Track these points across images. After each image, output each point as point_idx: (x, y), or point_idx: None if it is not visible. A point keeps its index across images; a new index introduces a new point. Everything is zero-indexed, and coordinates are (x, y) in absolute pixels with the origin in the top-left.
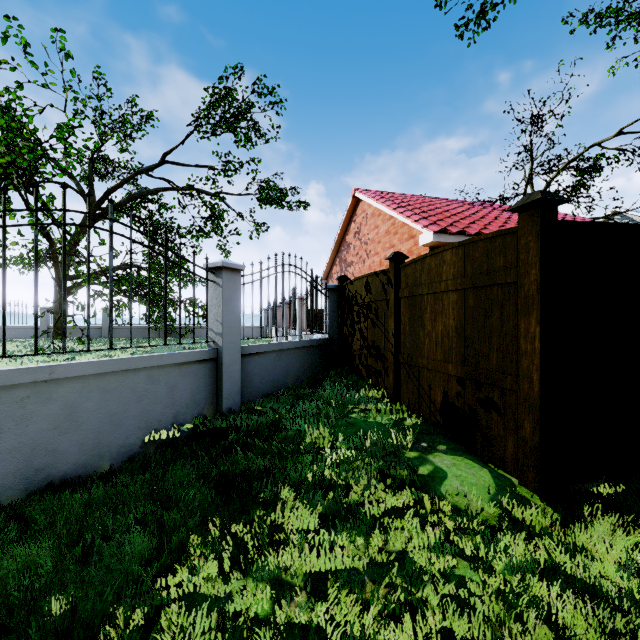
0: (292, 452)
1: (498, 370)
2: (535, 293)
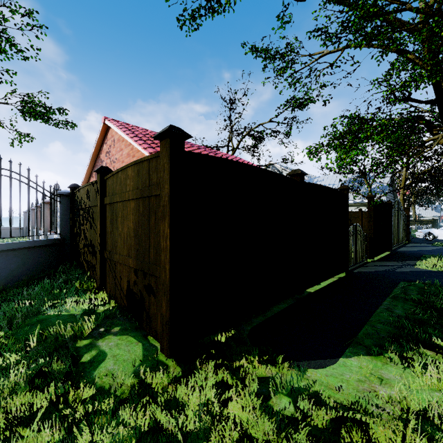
0: None
1: (154, 262)
2: (167, 203)
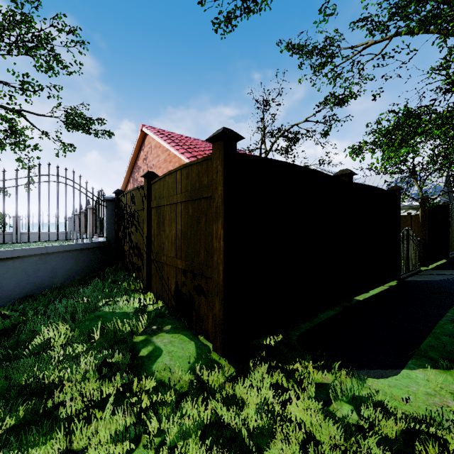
0: (14, 358)
1: (204, 263)
2: (221, 204)
